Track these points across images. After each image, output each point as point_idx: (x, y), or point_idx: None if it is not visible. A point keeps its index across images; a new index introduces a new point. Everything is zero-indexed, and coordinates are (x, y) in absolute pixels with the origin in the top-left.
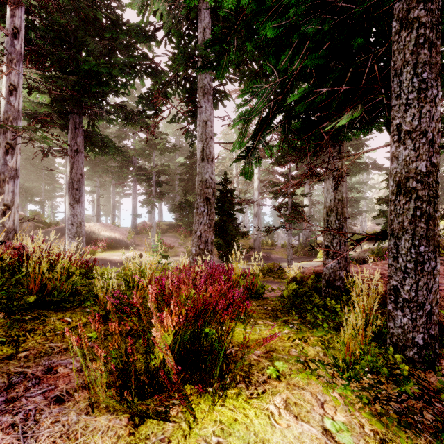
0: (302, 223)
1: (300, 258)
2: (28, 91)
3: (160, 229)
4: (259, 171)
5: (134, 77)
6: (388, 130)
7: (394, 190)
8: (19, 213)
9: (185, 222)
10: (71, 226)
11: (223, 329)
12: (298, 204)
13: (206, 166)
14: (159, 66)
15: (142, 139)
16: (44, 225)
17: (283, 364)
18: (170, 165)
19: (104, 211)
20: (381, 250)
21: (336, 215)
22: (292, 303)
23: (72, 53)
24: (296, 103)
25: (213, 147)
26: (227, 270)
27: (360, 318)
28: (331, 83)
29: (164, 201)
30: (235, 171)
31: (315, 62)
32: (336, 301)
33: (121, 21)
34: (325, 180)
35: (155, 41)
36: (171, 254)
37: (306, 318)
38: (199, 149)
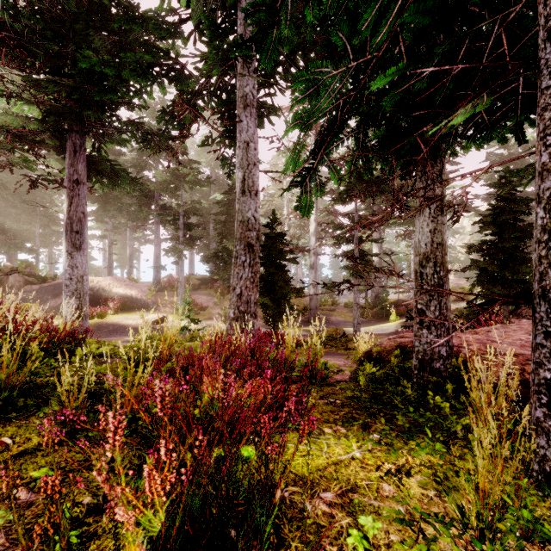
0: (370, 276)
1: (368, 321)
2: (7, 98)
3: (190, 284)
4: (316, 211)
5: (151, 82)
6: (515, 139)
7: (546, 224)
8: (5, 264)
9: (222, 275)
10: (69, 281)
11: (269, 469)
12: (367, 252)
13: (248, 202)
14: (186, 69)
15: (166, 169)
16: (37, 279)
17: (373, 522)
18: (203, 203)
19: (119, 262)
20: (472, 312)
21: (434, 266)
22: (371, 394)
23: (70, 51)
24: (377, 103)
25: (257, 176)
26: (276, 338)
27: (507, 443)
28: (436, 62)
29: (195, 249)
30: (286, 211)
31: (417, 19)
32: (436, 392)
33: (137, 12)
34: (417, 216)
35: (181, 36)
36: (204, 317)
37: (393, 418)
38: (239, 179)
